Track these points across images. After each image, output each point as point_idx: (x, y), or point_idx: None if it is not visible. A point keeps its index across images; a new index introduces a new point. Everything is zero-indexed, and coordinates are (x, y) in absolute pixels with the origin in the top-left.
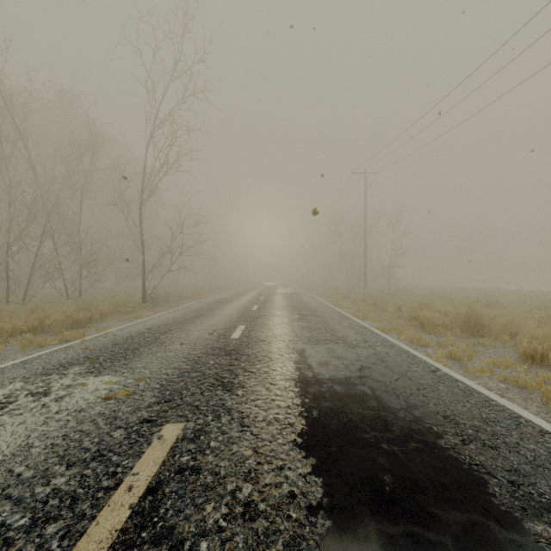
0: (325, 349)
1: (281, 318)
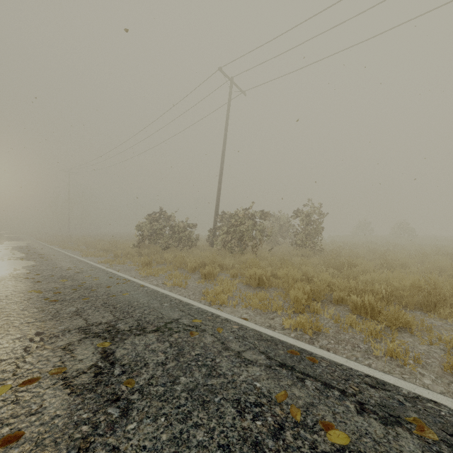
0: (15, 242)
1: (4, 240)
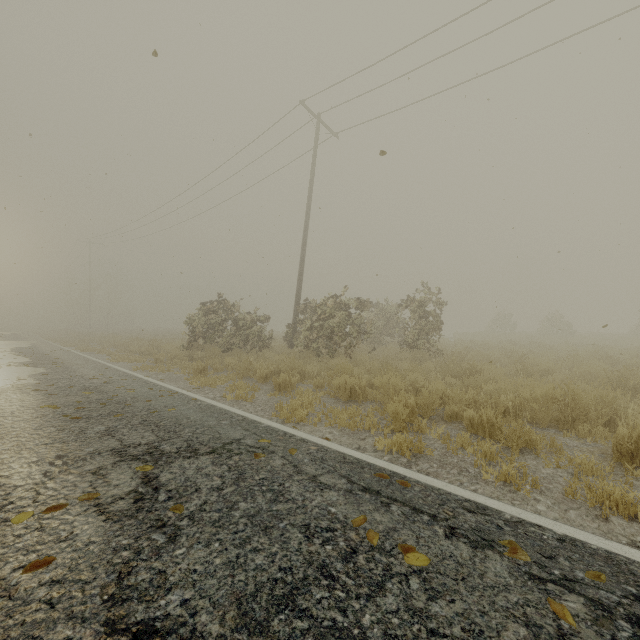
0: (14, 341)
1: None
